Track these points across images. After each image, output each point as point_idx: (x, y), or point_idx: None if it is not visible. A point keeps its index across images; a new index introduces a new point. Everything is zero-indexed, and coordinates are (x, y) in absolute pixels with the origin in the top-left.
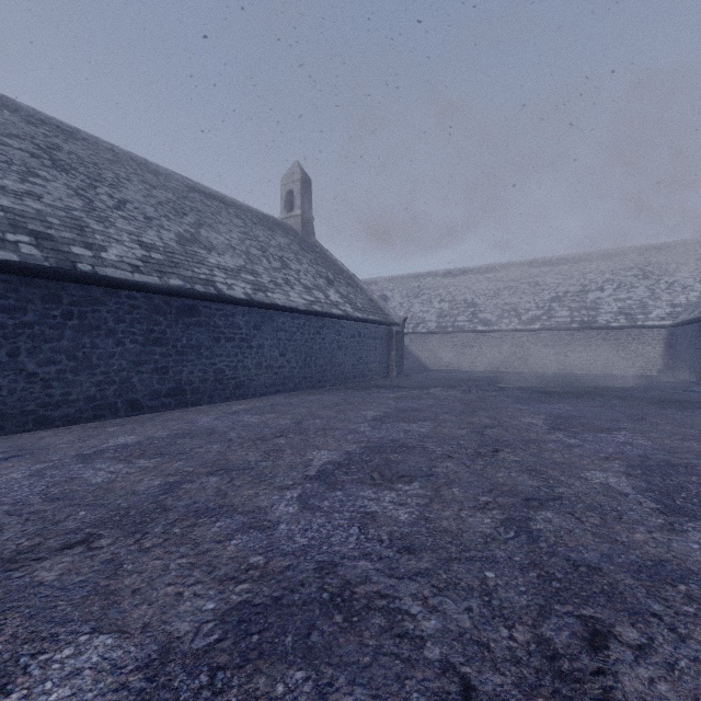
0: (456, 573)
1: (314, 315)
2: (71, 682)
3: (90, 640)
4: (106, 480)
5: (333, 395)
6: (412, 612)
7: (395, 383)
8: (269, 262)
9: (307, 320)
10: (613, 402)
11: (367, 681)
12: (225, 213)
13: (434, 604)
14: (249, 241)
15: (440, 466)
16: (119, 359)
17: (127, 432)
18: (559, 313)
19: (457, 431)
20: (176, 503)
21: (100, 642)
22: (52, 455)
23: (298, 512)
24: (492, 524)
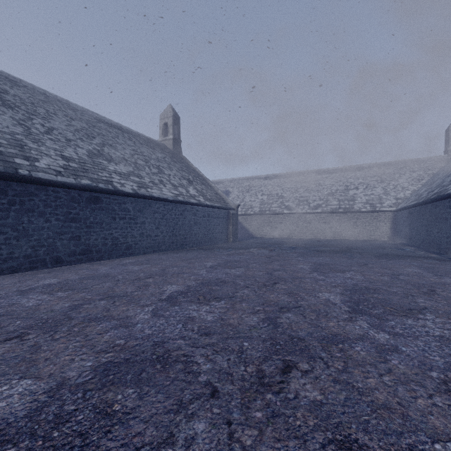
0: (228, 344)
1: (179, 203)
2: (6, 400)
3: (18, 382)
4: (35, 304)
5: (189, 253)
6: (198, 362)
7: (231, 246)
8: (150, 169)
9: (174, 206)
10: (354, 256)
11: (165, 391)
12: (121, 136)
13: (211, 358)
14: (137, 155)
15: (240, 292)
16: (47, 231)
17: (52, 276)
18: (332, 203)
19: (257, 273)
20: (78, 315)
21: (24, 382)
22: (0, 291)
23: (150, 317)
24: (257, 320)
